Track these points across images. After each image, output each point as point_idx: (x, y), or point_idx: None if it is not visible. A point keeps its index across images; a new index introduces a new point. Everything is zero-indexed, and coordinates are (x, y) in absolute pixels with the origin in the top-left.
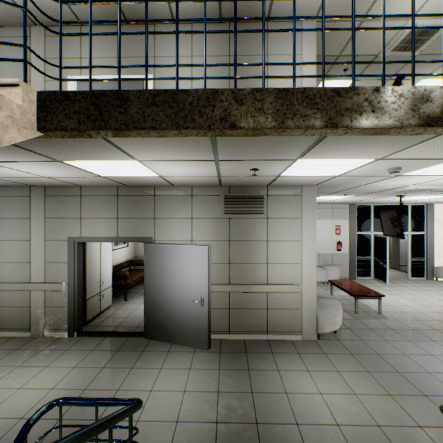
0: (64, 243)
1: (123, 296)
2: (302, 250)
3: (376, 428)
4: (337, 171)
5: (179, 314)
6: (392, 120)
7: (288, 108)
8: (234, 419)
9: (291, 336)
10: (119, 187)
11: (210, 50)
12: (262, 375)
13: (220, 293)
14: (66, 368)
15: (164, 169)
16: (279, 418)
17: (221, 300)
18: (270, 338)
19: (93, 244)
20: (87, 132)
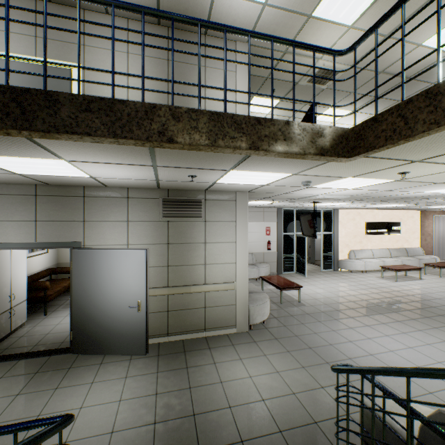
0: None
1: (42, 310)
2: (236, 250)
3: (292, 395)
4: (264, 181)
5: (114, 323)
6: (298, 148)
7: (220, 129)
8: (172, 416)
9: (227, 330)
10: (38, 186)
11: (147, 51)
12: (200, 370)
13: (158, 296)
14: None
15: (97, 171)
16: (214, 405)
17: (160, 303)
18: (208, 334)
19: (1, 252)
20: (5, 130)
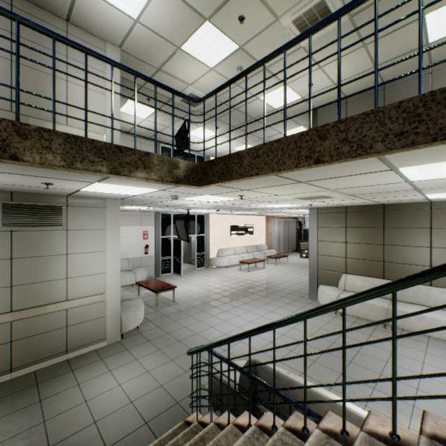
0: None
1: None
2: (107, 259)
3: (160, 387)
4: (135, 193)
5: None
6: (157, 176)
7: (78, 152)
8: None
9: (96, 345)
10: None
11: None
12: (59, 398)
13: None
14: None
15: None
16: (77, 428)
17: None
18: (72, 356)
19: None
20: None
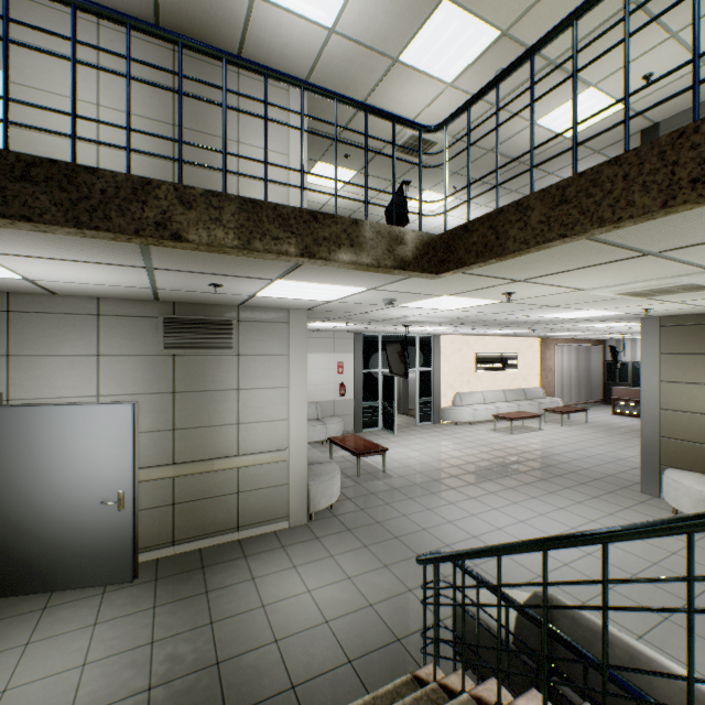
0: None
1: None
2: (289, 400)
3: (369, 608)
4: (330, 296)
5: (71, 533)
6: (370, 258)
7: (257, 225)
8: (181, 672)
9: (275, 525)
10: None
11: (136, 67)
12: (229, 593)
13: (157, 481)
14: None
15: (37, 270)
16: (252, 643)
17: (159, 492)
18: (244, 535)
19: None
20: None
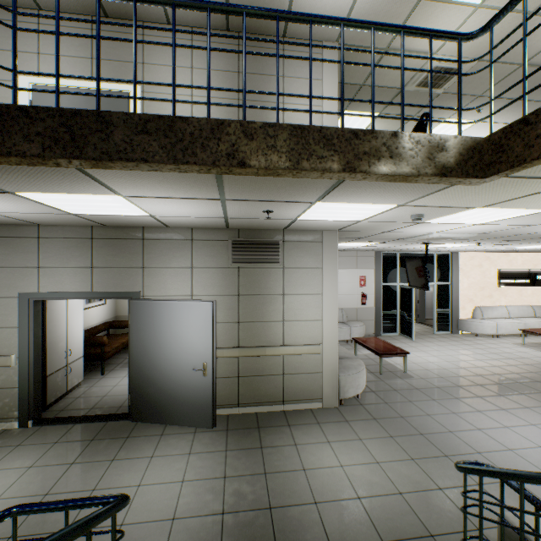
0: (13, 301)
1: (99, 369)
2: (322, 304)
3: (398, 496)
4: (359, 216)
5: (176, 387)
6: (409, 168)
7: (304, 147)
8: (244, 507)
9: (311, 404)
10: (94, 228)
11: (214, 63)
12: (277, 452)
13: (227, 358)
14: (18, 470)
15: (156, 208)
16: (296, 499)
17: (229, 366)
18: (287, 408)
19: (57, 302)
20: (55, 160)
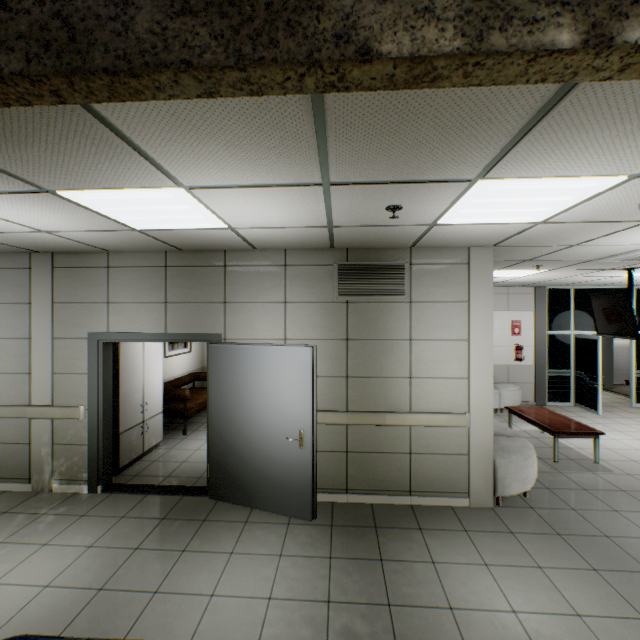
0: (82, 343)
1: (182, 428)
2: (469, 355)
3: None
4: (543, 210)
5: (264, 460)
6: None
7: (494, 4)
8: None
9: (451, 499)
10: (168, 253)
11: None
12: (406, 571)
13: (331, 425)
14: (76, 548)
15: (234, 211)
16: None
17: (334, 437)
18: (416, 502)
19: (131, 346)
20: (48, 83)
